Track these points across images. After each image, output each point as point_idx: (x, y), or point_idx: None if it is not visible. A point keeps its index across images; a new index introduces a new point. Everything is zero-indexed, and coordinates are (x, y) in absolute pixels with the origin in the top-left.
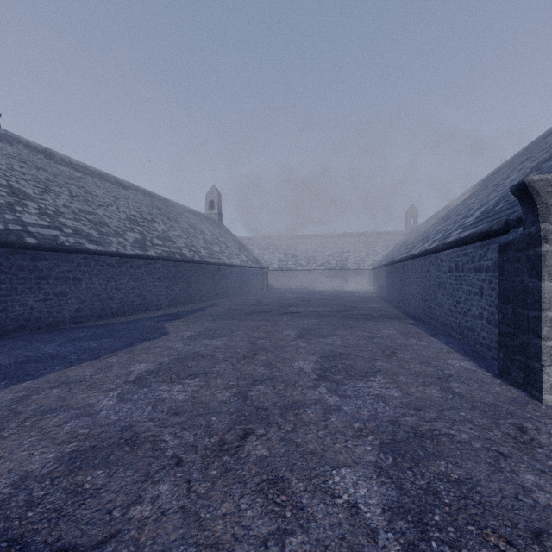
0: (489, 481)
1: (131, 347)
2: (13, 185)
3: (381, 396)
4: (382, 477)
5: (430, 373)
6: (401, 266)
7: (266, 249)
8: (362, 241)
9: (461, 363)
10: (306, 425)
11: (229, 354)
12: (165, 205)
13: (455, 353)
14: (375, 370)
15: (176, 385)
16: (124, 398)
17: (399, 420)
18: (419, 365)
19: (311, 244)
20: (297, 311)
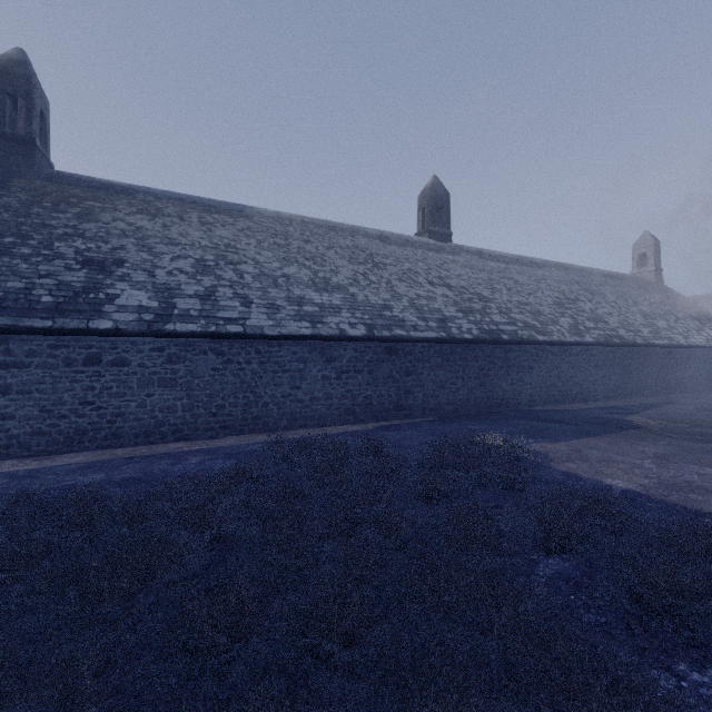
0: None
1: (614, 433)
2: (477, 292)
3: None
4: None
5: None
6: None
7: None
8: None
9: None
10: None
11: None
12: (581, 276)
13: None
14: None
15: (706, 468)
16: (662, 466)
17: None
18: None
19: None
20: None
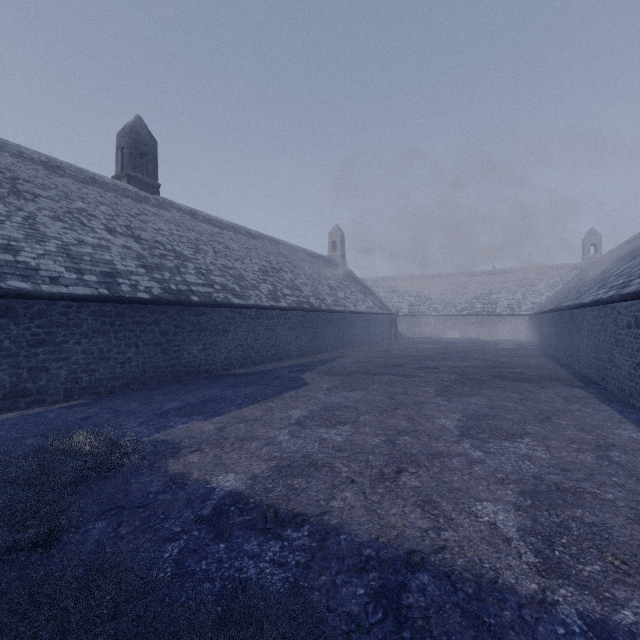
0: (622, 528)
1: (280, 395)
2: (176, 249)
3: (527, 456)
4: (519, 512)
5: (589, 440)
6: (569, 314)
7: (393, 292)
8: (518, 278)
9: (633, 434)
10: (451, 470)
11: (370, 406)
12: (289, 251)
13: (629, 423)
14: (524, 433)
15: (331, 430)
16: (295, 436)
17: (543, 476)
18: (577, 432)
19: (449, 284)
20: (435, 366)
